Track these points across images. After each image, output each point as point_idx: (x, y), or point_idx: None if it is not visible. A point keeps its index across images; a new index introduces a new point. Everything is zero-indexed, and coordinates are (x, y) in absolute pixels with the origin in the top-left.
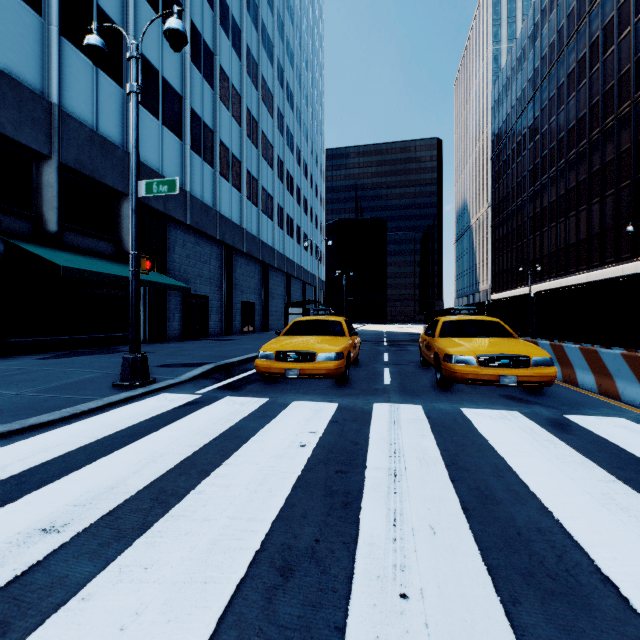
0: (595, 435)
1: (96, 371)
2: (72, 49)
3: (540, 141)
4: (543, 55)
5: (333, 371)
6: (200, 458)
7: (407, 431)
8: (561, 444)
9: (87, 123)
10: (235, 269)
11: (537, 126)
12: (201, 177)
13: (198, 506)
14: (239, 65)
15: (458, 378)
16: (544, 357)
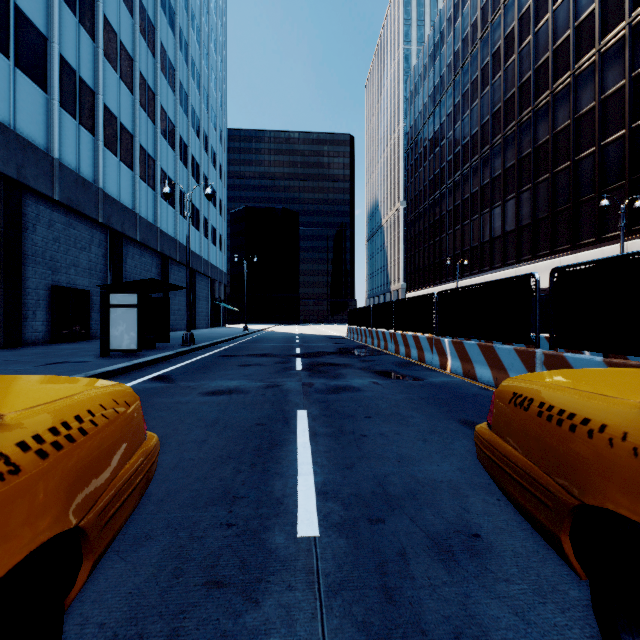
0: None
1: None
2: None
3: (461, 128)
4: (464, 36)
5: None
6: None
7: None
8: None
9: None
10: (33, 227)
11: (457, 113)
12: None
13: None
14: None
15: None
16: None
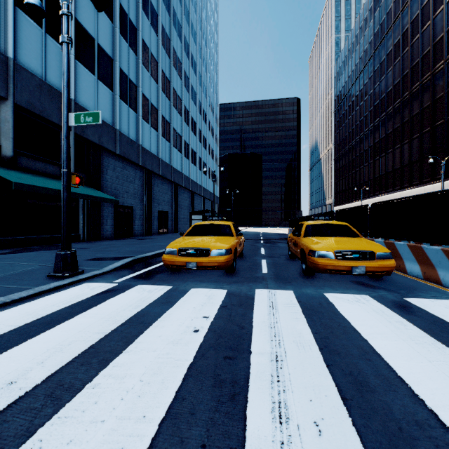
0: (433, 316)
1: (37, 264)
2: (25, 17)
3: (368, 100)
4: (370, 41)
5: (223, 263)
6: (104, 345)
7: (283, 315)
8: (410, 325)
9: (37, 74)
10: (153, 187)
11: (366, 90)
12: (127, 119)
13: (89, 403)
14: (156, 39)
15: (320, 269)
16: (385, 252)
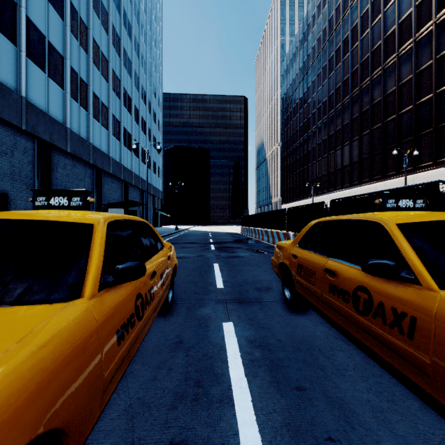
0: None
1: None
2: None
3: (316, 97)
4: (318, 37)
5: None
6: None
7: None
8: None
9: None
10: (56, 168)
11: (314, 87)
12: None
13: None
14: None
15: None
16: None
